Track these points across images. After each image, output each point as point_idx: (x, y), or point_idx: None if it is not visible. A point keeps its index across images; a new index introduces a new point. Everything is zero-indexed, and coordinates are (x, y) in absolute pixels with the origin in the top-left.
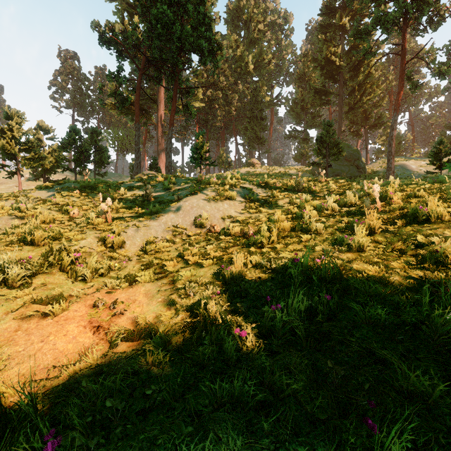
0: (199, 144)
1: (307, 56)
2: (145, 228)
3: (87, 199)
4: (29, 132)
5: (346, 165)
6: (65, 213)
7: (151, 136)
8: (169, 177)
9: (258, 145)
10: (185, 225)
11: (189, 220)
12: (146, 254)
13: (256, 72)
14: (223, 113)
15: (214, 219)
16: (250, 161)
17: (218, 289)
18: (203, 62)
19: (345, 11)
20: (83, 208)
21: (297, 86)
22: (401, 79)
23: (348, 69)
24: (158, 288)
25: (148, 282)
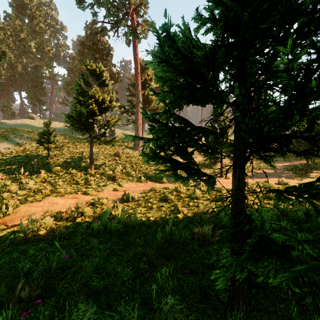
0: None
1: (75, 59)
2: None
3: None
4: None
5: None
6: None
7: None
8: None
9: (39, 104)
10: None
11: None
12: None
13: (39, 53)
14: (8, 74)
15: (1, 148)
16: (31, 115)
17: (2, 159)
18: None
19: None
20: None
21: (68, 74)
22: None
23: None
24: None
25: None
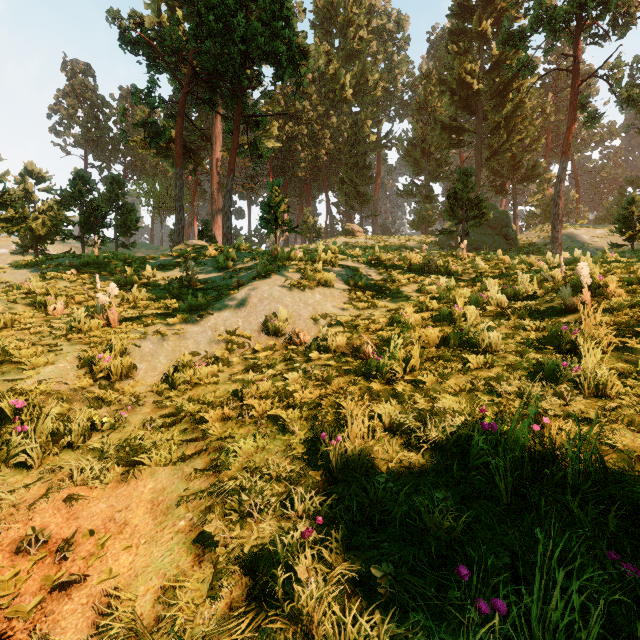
0: (273, 198)
1: (430, 77)
2: (177, 338)
3: (87, 283)
4: (4, 177)
5: (489, 235)
6: (41, 308)
7: (202, 190)
8: (225, 249)
9: (360, 205)
10: (249, 331)
11: (257, 323)
12: (174, 390)
13: (357, 99)
14: (309, 158)
15: (299, 320)
16: (348, 227)
17: (315, 499)
18: (279, 76)
19: (486, 12)
20: (76, 301)
21: (415, 120)
22: (572, 107)
23: (490, 96)
24: (184, 485)
25: (164, 466)
